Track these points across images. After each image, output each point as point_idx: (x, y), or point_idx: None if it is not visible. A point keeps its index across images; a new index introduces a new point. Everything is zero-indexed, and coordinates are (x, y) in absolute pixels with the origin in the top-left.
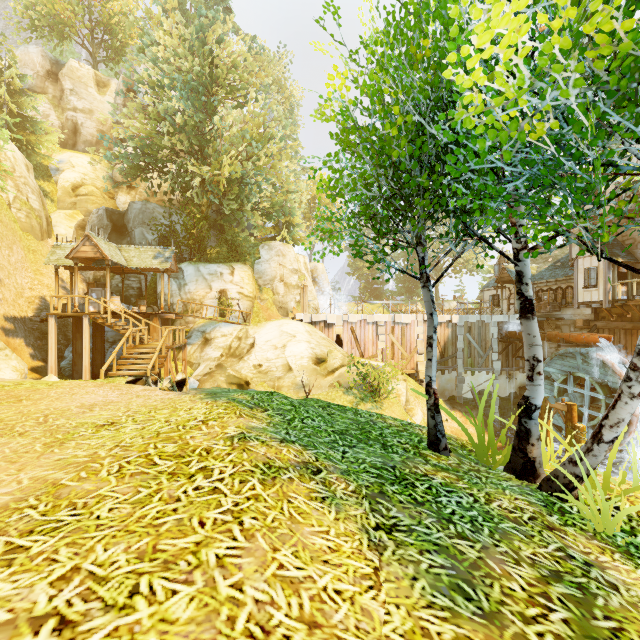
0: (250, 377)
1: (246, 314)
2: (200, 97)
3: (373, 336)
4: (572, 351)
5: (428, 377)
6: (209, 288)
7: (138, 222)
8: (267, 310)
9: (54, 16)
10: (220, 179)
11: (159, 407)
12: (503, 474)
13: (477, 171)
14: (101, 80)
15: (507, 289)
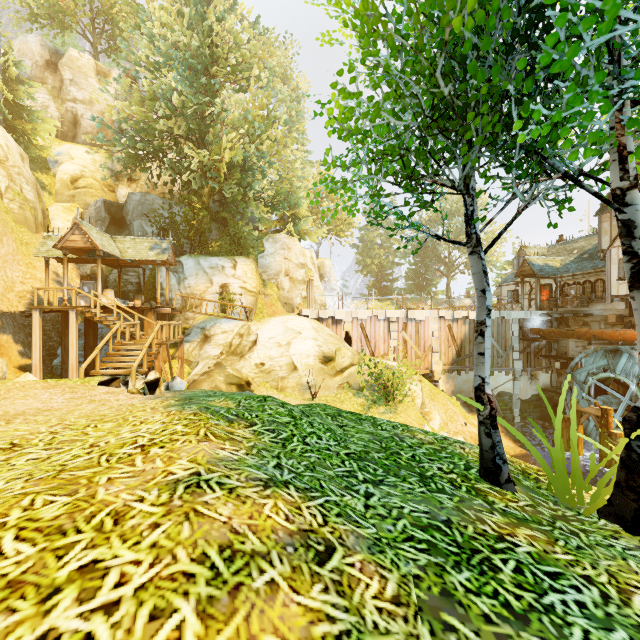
0: (251, 377)
1: (249, 310)
2: (199, 76)
3: (384, 333)
4: (606, 349)
5: (479, 378)
6: (210, 282)
7: (137, 214)
8: (271, 306)
9: (53, 4)
10: (221, 165)
11: (107, 418)
12: (602, 523)
13: (559, 77)
14: (102, 70)
15: (527, 284)
